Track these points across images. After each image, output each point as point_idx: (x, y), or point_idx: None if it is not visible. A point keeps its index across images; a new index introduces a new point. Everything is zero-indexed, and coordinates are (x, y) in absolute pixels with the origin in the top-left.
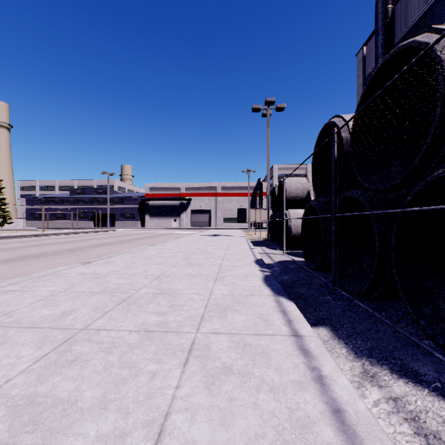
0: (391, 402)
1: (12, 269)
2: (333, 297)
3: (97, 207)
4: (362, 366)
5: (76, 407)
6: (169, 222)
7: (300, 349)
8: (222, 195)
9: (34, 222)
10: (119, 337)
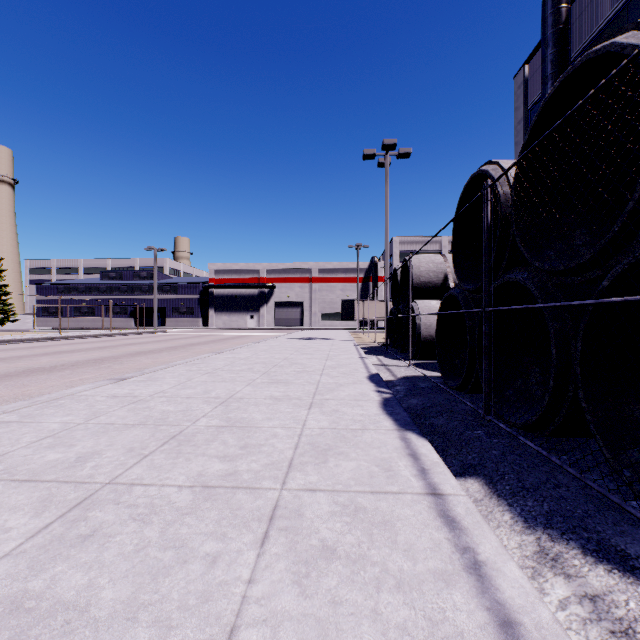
0: (587, 603)
1: (11, 389)
2: (486, 432)
3: (140, 298)
4: (537, 542)
5: (87, 618)
6: (243, 319)
7: (442, 516)
8: (319, 281)
9: (48, 319)
10: (163, 497)
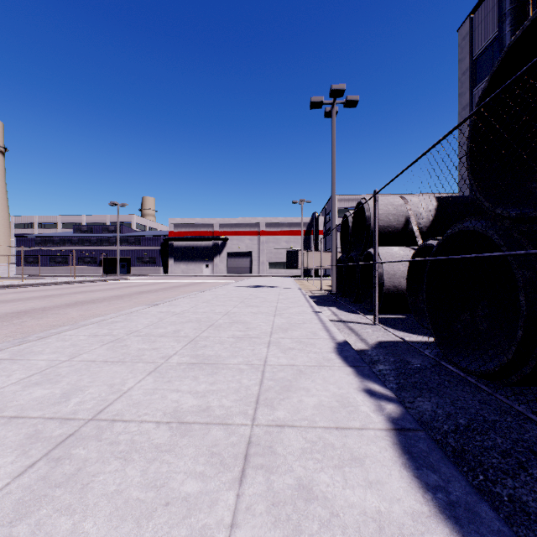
0: None
1: None
2: None
3: (108, 249)
4: None
5: None
6: (199, 268)
7: None
8: (266, 234)
9: (27, 268)
10: None
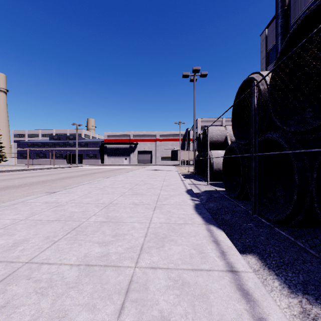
0: None
1: None
2: (255, 224)
3: (69, 149)
4: (300, 305)
5: None
6: (121, 160)
7: (240, 290)
8: (160, 140)
9: (23, 160)
10: (59, 273)
